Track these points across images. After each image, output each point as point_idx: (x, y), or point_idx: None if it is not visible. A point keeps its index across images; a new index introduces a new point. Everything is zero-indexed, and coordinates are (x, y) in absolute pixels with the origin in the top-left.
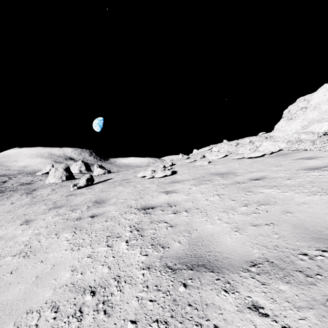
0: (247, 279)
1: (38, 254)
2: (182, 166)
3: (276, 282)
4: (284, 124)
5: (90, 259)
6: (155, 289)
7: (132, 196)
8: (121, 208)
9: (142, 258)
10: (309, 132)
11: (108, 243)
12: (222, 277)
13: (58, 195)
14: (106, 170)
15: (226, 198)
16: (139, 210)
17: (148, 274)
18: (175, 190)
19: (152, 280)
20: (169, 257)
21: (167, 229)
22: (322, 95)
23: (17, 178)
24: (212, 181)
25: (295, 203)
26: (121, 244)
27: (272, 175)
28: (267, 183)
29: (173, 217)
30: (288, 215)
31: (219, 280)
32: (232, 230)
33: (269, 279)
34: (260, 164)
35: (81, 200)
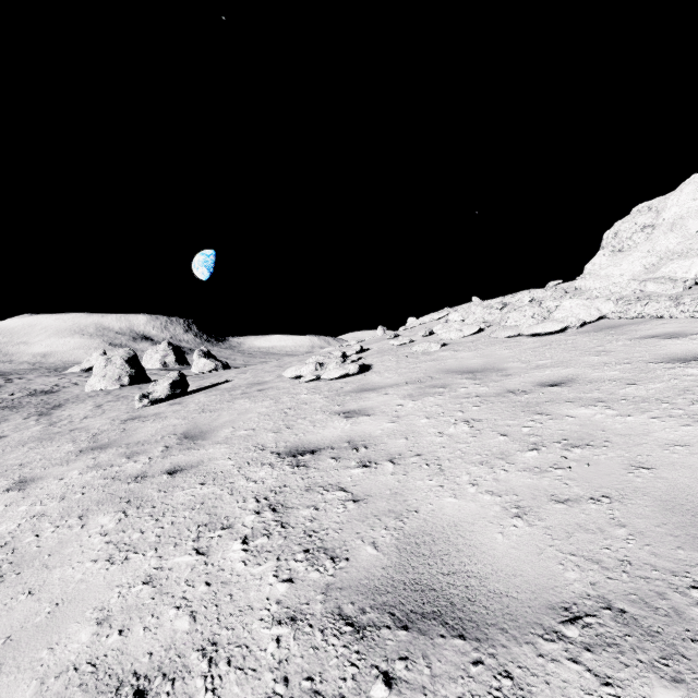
0: (559, 663)
1: (27, 571)
2: (384, 353)
3: (643, 677)
4: (605, 262)
5: (149, 588)
6: (307, 689)
7: (268, 421)
8: (241, 451)
9: (278, 590)
10: (664, 278)
11: (199, 544)
12: (490, 656)
13: (105, 418)
14: (220, 362)
15: (486, 428)
16: (281, 457)
17: (292, 641)
18: (367, 409)
19: (300, 660)
20: (348, 588)
21: (345, 507)
22: (689, 199)
23: (24, 380)
24: (451, 388)
25: (656, 444)
26: (230, 546)
27: (590, 373)
28: (580, 394)
29: (362, 475)
30: (645, 475)
31: (481, 664)
32: (506, 513)
33: (621, 665)
34: (559, 349)
35: (153, 431)
